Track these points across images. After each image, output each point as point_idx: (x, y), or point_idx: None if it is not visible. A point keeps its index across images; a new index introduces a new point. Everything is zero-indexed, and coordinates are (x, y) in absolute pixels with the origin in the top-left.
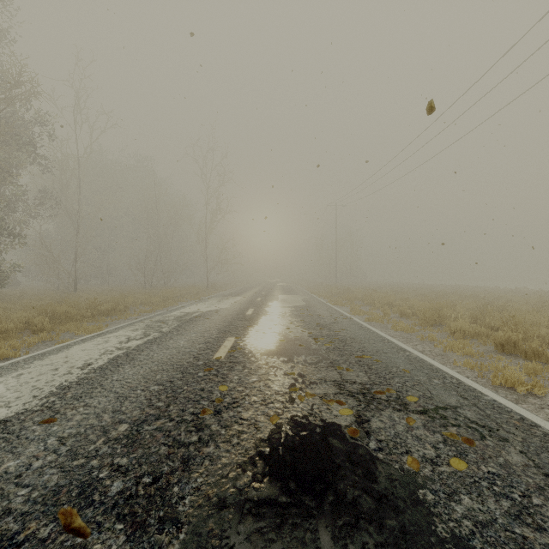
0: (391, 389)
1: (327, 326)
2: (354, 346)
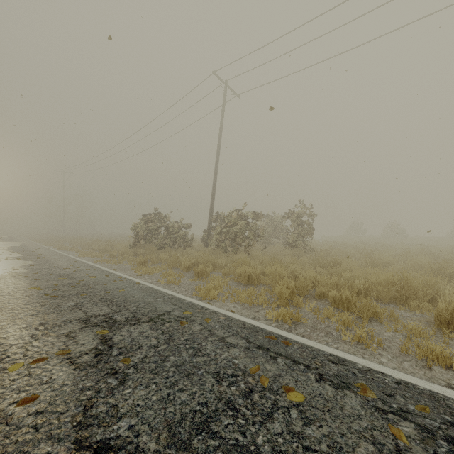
0: (39, 257)
1: (30, 251)
2: (38, 253)
